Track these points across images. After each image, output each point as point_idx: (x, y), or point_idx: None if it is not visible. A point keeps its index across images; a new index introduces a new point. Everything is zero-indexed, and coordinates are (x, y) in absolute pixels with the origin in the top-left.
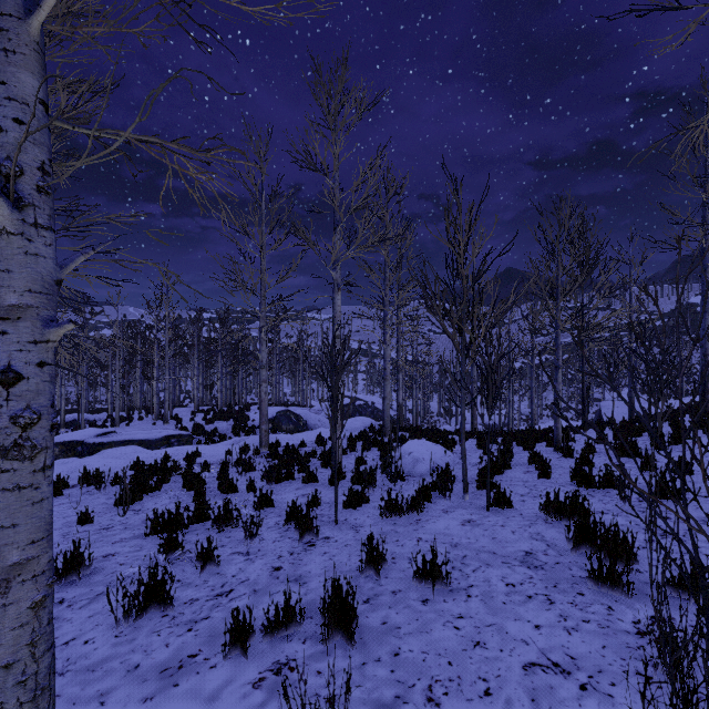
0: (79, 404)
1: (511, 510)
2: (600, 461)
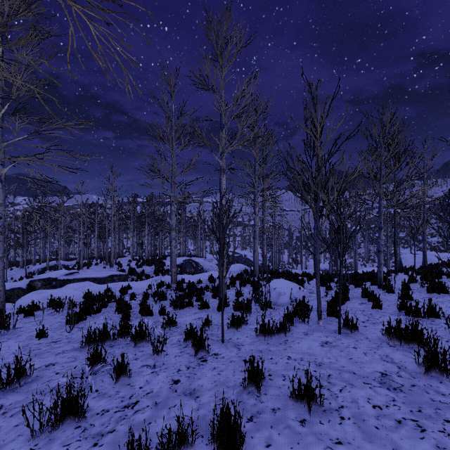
0: (57, 255)
1: (357, 334)
2: (416, 296)
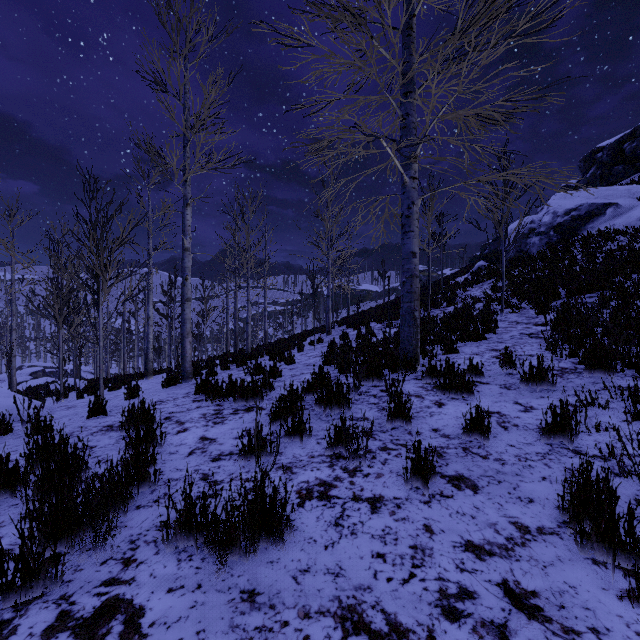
0: None
1: None
2: None
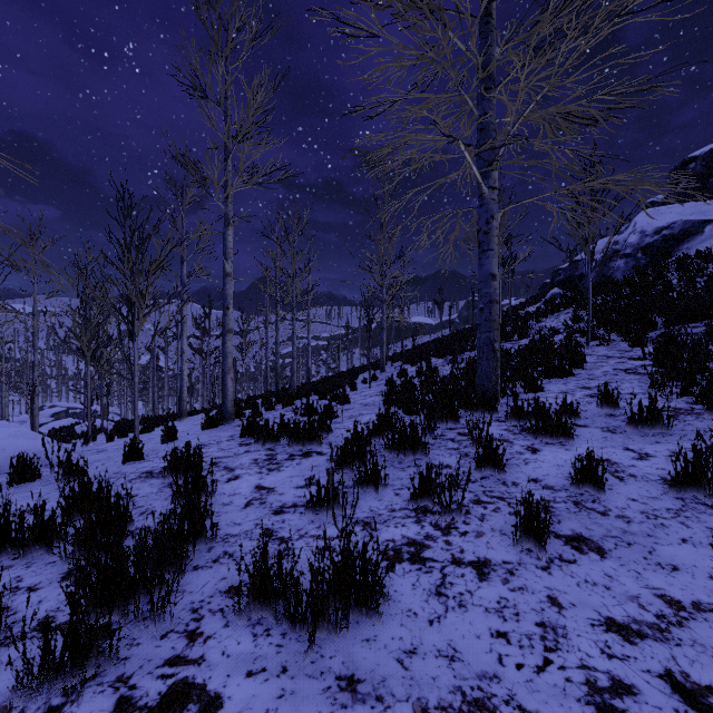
0: None
1: None
2: None
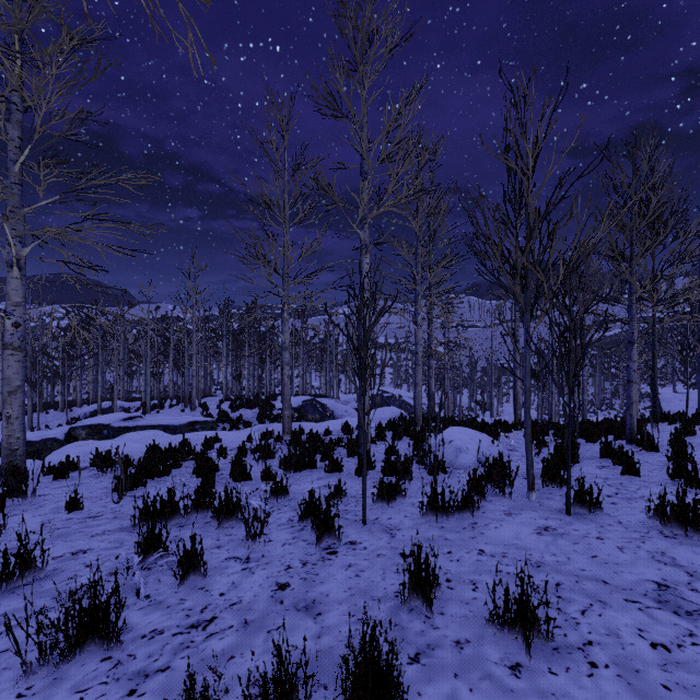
0: (112, 391)
1: (601, 515)
2: (699, 456)
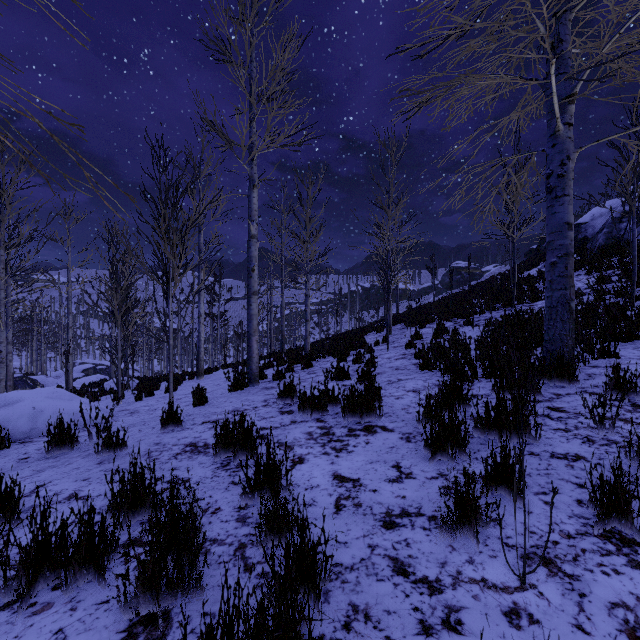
0: None
1: None
2: None
